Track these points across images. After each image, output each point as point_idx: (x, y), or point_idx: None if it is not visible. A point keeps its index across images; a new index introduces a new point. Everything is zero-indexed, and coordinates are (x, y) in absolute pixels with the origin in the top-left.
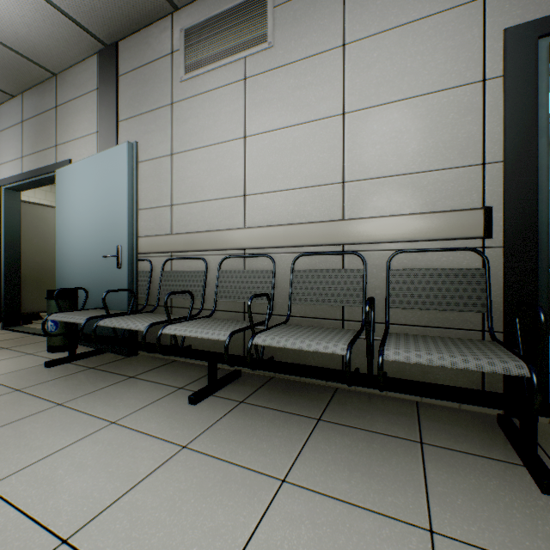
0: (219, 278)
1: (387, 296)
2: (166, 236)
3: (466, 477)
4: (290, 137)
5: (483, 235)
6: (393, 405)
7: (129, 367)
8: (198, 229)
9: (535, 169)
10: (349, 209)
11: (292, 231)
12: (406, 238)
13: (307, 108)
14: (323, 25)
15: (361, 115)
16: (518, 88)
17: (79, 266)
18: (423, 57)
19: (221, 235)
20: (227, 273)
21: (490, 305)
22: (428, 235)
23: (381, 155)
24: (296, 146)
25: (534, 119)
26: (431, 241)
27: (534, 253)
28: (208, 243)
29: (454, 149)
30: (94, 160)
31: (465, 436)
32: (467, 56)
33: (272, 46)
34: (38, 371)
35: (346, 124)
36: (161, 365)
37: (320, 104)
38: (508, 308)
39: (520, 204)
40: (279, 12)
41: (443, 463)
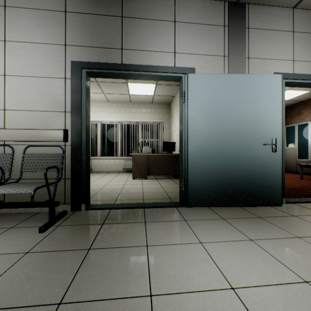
0: None
1: (21, 166)
2: None
3: (13, 235)
4: None
5: (63, 140)
6: (22, 216)
7: None
8: None
9: (81, 117)
10: (8, 123)
11: None
12: (33, 140)
13: None
14: None
15: (14, 78)
16: (76, 85)
17: None
18: (43, 60)
19: None
20: None
21: (62, 168)
22: (42, 139)
23: (24, 100)
24: None
25: (81, 98)
26: (46, 142)
27: (80, 148)
28: None
29: (55, 104)
30: None
31: (39, 221)
32: (60, 66)
33: None
34: None
35: (7, 81)
36: None
37: None
38: (72, 169)
39: (76, 129)
40: None
41: (10, 232)
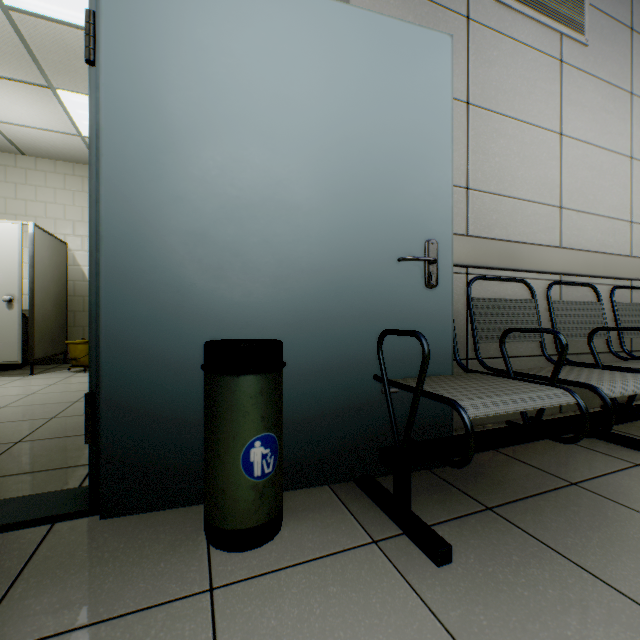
0: (553, 310)
1: None
2: (470, 239)
3: None
4: (598, 159)
5: None
6: None
7: (506, 477)
8: (508, 238)
9: None
10: (634, 248)
11: (609, 261)
12: None
13: (609, 136)
14: (620, 61)
15: (639, 166)
16: None
17: (261, 275)
18: None
19: (546, 252)
20: (560, 304)
21: None
22: None
23: None
24: (602, 170)
25: None
26: None
27: None
28: (532, 261)
29: None
30: (334, 12)
31: None
32: None
33: (587, 46)
34: (481, 582)
35: (632, 168)
36: (510, 456)
37: (617, 138)
38: None
39: None
40: (590, 13)
41: None
